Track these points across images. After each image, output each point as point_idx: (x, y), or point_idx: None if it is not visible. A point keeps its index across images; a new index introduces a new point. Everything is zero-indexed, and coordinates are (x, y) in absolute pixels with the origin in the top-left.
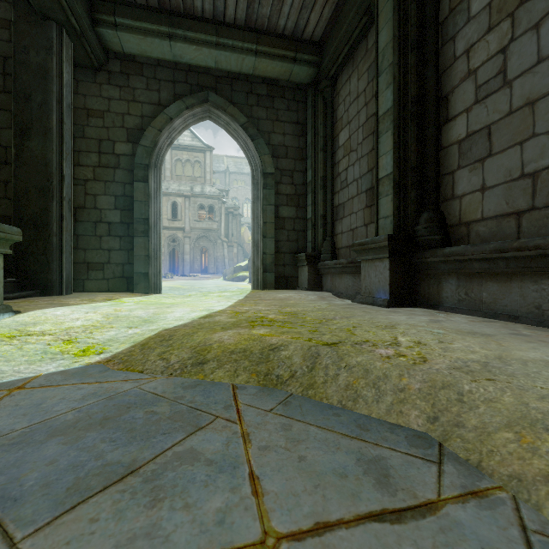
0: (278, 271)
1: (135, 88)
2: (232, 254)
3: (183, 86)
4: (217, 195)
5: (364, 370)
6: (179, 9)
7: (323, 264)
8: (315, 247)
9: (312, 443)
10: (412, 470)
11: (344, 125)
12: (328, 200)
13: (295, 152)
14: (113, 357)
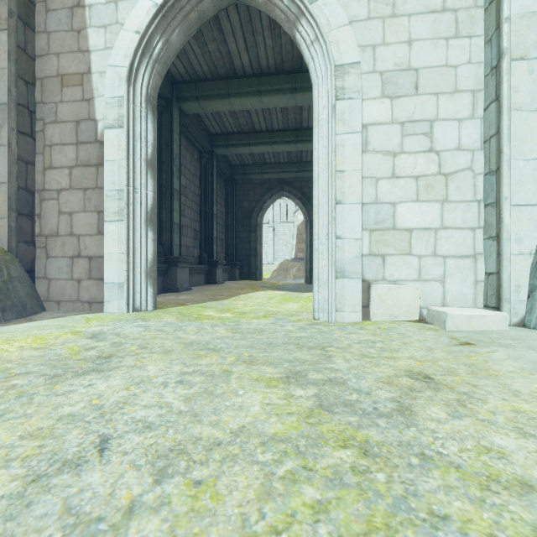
0: None
1: None
2: None
3: None
4: None
5: None
6: None
7: None
8: None
9: None
10: None
11: None
12: None
13: None
14: None
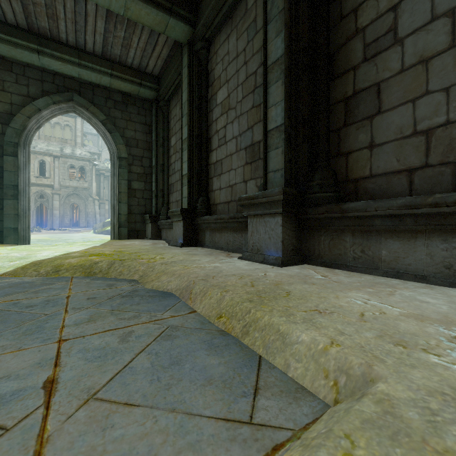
0: (131, 226)
1: (5, 81)
2: (103, 210)
3: (50, 85)
4: (88, 157)
5: (128, 266)
6: (47, 35)
7: (161, 222)
8: (157, 210)
9: (95, 284)
10: (121, 284)
11: (173, 134)
12: (165, 180)
13: (144, 144)
14: (4, 273)
